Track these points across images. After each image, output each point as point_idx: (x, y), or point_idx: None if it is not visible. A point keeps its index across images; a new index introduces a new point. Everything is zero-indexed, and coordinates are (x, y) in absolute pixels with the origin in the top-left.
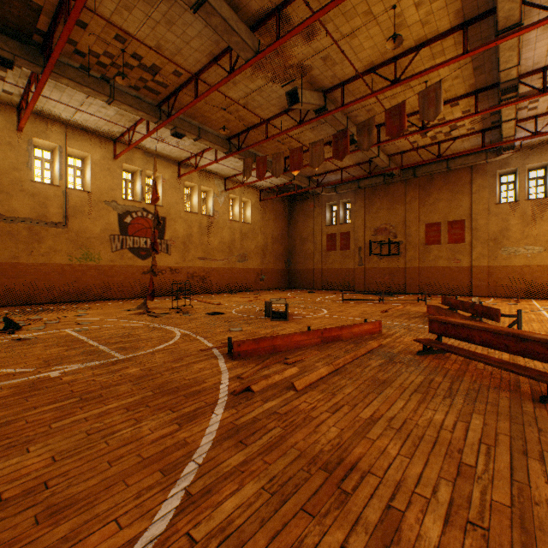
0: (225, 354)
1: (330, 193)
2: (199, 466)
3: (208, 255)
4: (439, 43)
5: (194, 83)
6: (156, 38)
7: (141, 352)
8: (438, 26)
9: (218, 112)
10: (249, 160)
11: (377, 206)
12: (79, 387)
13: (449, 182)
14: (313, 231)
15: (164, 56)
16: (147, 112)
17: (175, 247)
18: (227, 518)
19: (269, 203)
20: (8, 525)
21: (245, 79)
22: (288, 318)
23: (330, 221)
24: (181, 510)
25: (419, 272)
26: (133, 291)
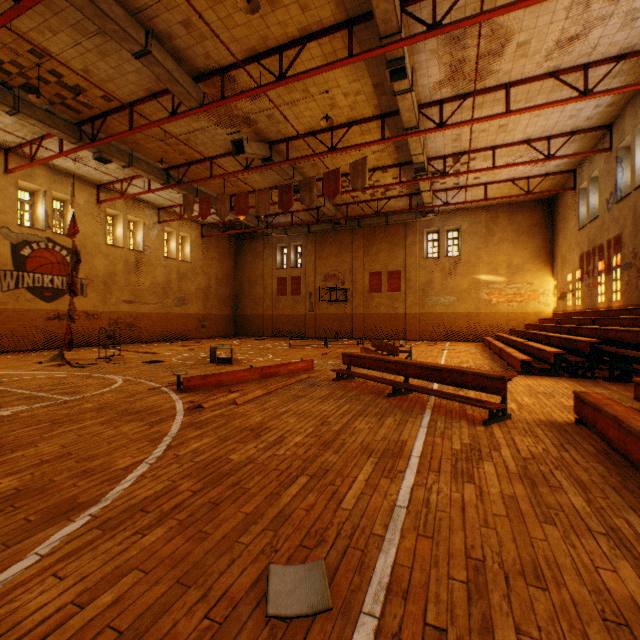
0: (175, 390)
1: (280, 235)
2: (173, 437)
3: (137, 298)
4: (366, 124)
5: (129, 113)
6: (84, 63)
7: (88, 394)
8: (364, 112)
9: (155, 142)
10: (191, 197)
11: (327, 252)
12: (44, 418)
13: (388, 235)
14: (263, 274)
15: (95, 84)
16: (64, 131)
17: (92, 288)
18: (195, 448)
19: (213, 240)
20: (61, 465)
21: (188, 118)
22: (234, 363)
23: (281, 264)
24: (168, 449)
25: (364, 318)
26: (33, 342)
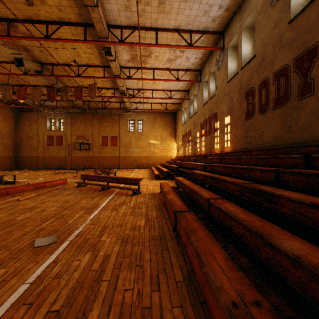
0: None
1: (49, 112)
2: None
3: None
4: (97, 68)
5: None
6: None
7: None
8: (95, 62)
9: None
10: None
11: (79, 124)
12: None
13: (111, 119)
14: (38, 132)
15: None
16: None
17: None
18: None
19: None
20: None
21: None
22: (17, 183)
23: (50, 127)
24: None
25: (99, 158)
26: None
